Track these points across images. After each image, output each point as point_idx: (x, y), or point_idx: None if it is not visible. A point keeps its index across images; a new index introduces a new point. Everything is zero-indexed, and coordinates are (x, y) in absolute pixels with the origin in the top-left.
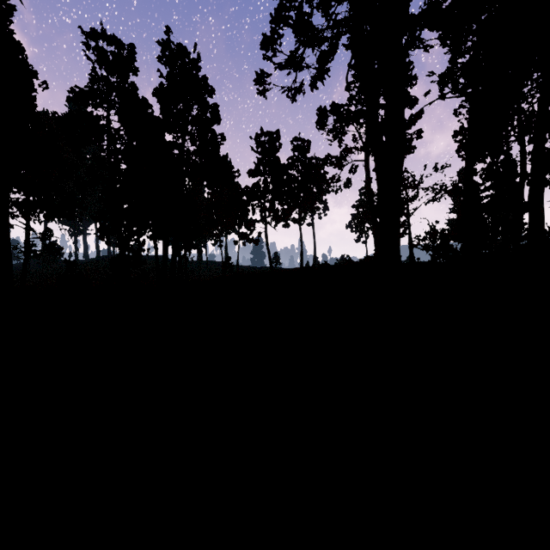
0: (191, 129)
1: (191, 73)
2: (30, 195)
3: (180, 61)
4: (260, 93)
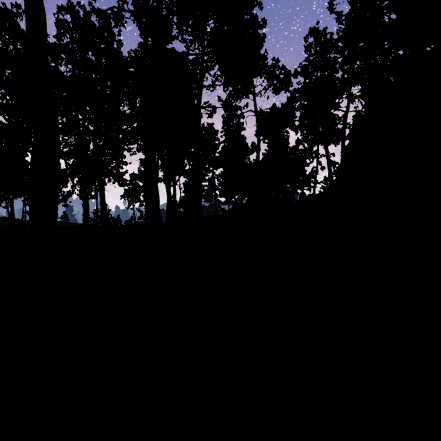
0: None
1: None
2: None
3: None
4: None
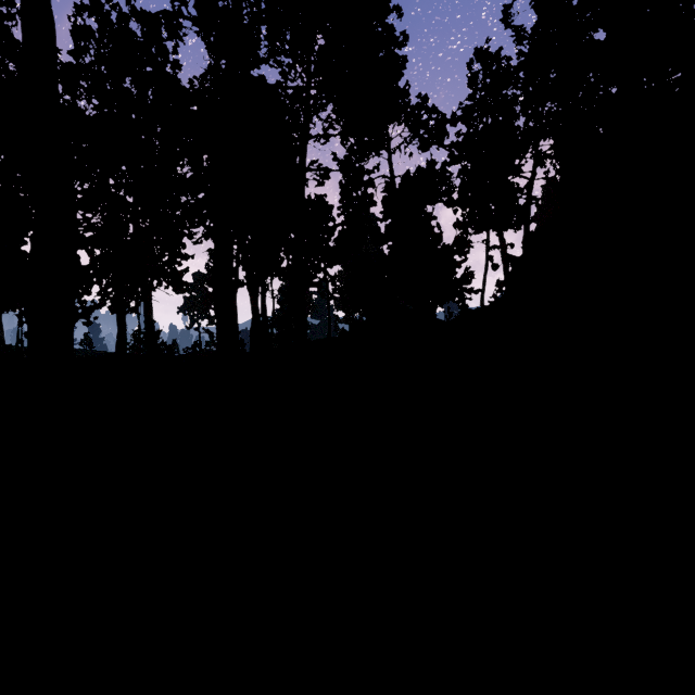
0: None
1: None
2: None
3: None
4: None
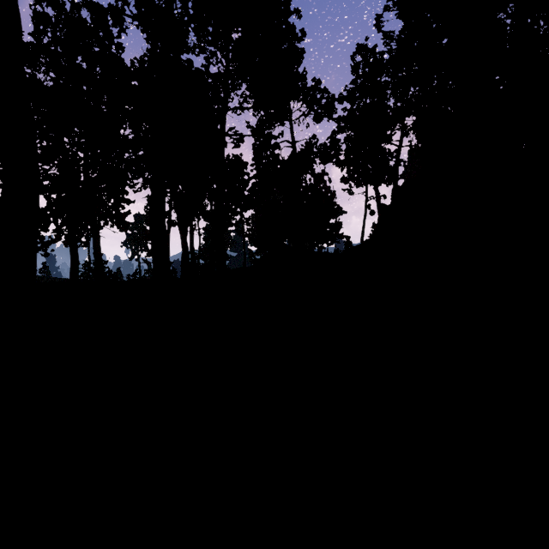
0: None
1: None
2: None
3: None
4: None
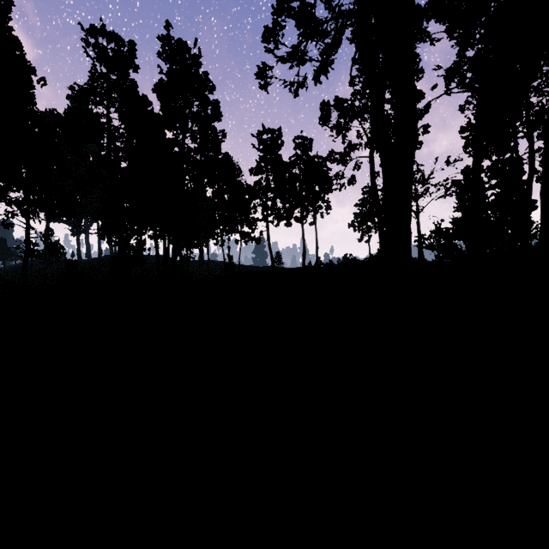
0: (191, 125)
1: (191, 69)
2: (29, 194)
3: (180, 57)
4: (262, 87)
